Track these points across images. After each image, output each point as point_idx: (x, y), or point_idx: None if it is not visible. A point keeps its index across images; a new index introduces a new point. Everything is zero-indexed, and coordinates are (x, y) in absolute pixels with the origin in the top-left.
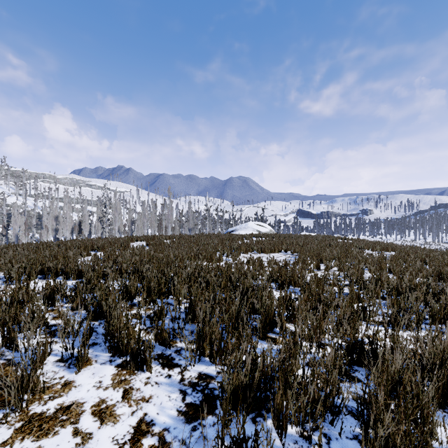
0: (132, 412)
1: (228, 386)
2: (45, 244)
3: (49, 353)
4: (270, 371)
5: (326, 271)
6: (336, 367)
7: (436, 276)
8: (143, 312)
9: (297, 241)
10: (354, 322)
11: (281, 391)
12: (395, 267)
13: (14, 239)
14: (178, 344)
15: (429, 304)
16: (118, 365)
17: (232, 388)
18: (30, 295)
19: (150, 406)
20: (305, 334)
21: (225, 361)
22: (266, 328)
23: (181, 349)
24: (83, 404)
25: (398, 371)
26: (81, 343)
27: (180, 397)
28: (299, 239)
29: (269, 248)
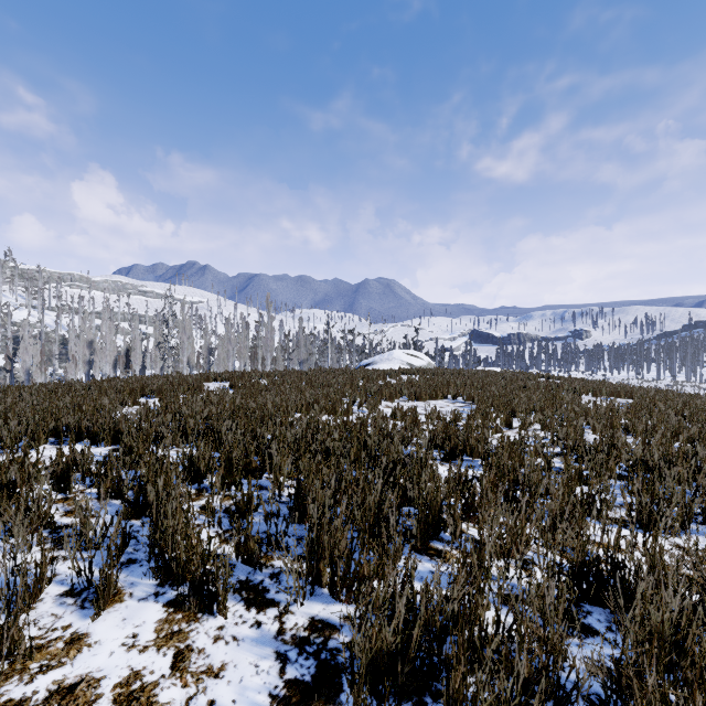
0: (188, 699)
1: (363, 654)
2: (66, 386)
3: (49, 579)
4: (439, 621)
5: (522, 430)
6: (557, 612)
7: (705, 440)
8: (218, 503)
9: (472, 380)
10: (578, 522)
11: (462, 667)
12: (637, 425)
13: (24, 376)
14: (275, 563)
15: (700, 488)
16: (169, 603)
17: (371, 658)
18: (27, 473)
19: (220, 685)
20: (496, 547)
21: (358, 605)
22: (427, 534)
23: (281, 572)
24: (100, 682)
25: (674, 623)
26: (105, 562)
27: (276, 668)
28: (475, 377)
29: (428, 393)
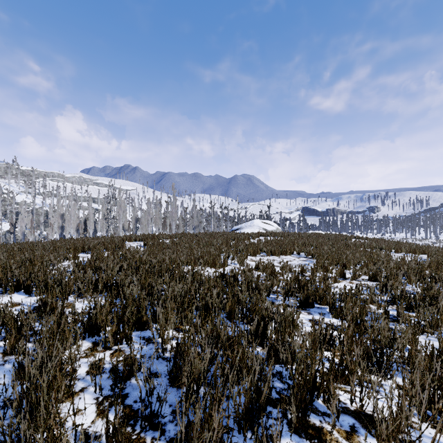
0: None
1: None
2: (29, 245)
3: None
4: None
5: (353, 280)
6: None
7: None
8: (107, 360)
9: (309, 241)
10: None
11: None
12: None
13: (21, 236)
14: None
15: None
16: None
17: None
18: None
19: None
20: None
21: None
22: (306, 414)
23: None
24: None
25: None
26: None
27: None
28: (310, 238)
29: (280, 250)
